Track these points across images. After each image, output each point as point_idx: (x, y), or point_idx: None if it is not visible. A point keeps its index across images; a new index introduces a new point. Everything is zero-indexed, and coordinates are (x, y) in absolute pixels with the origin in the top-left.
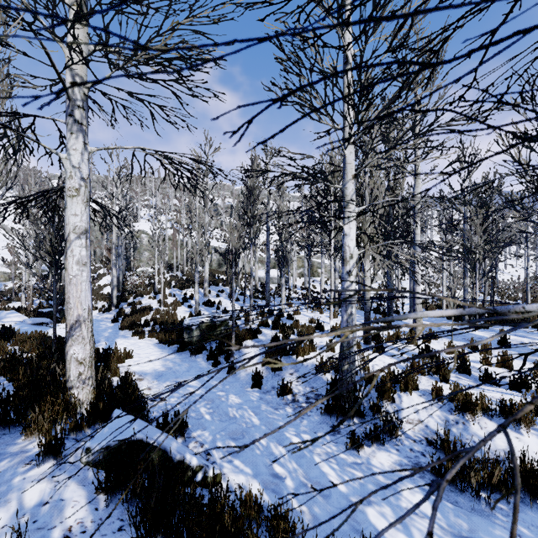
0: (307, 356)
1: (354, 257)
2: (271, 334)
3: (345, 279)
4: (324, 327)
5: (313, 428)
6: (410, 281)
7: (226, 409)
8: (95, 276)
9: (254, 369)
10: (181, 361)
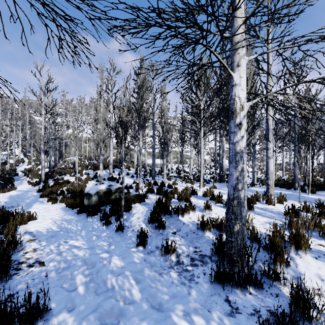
0: (187, 215)
1: (244, 109)
2: (155, 198)
3: (235, 133)
4: (197, 192)
5: (204, 303)
6: (253, 162)
7: (105, 277)
8: (38, 163)
9: (140, 228)
10: (78, 221)
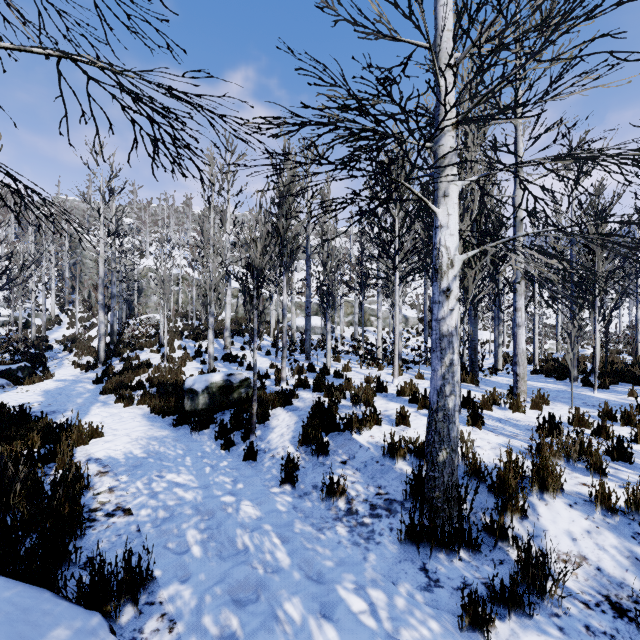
0: (367, 432)
1: (455, 266)
2: (311, 398)
3: (440, 304)
4: (387, 388)
5: (387, 572)
6: (495, 327)
7: (232, 533)
8: (87, 325)
9: (285, 454)
10: (176, 440)
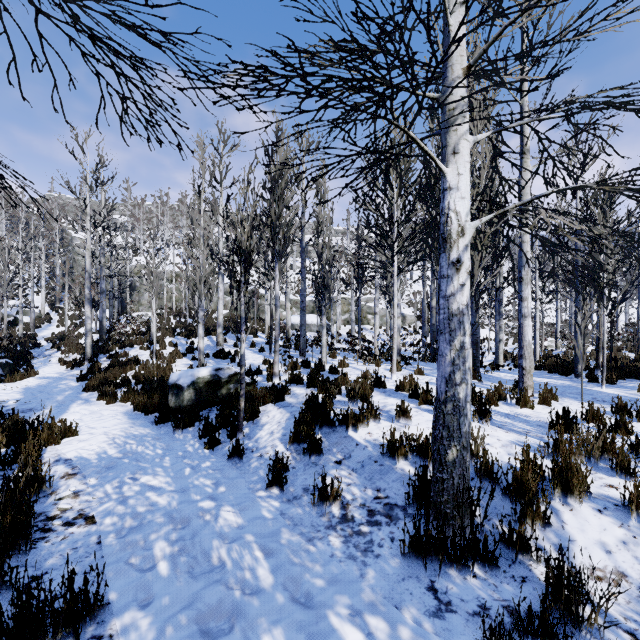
0: (364, 429)
1: (466, 234)
2: (305, 394)
3: (449, 278)
4: (385, 383)
5: (389, 593)
6: (496, 322)
7: (207, 545)
8: (78, 323)
9: (274, 453)
10: (157, 439)
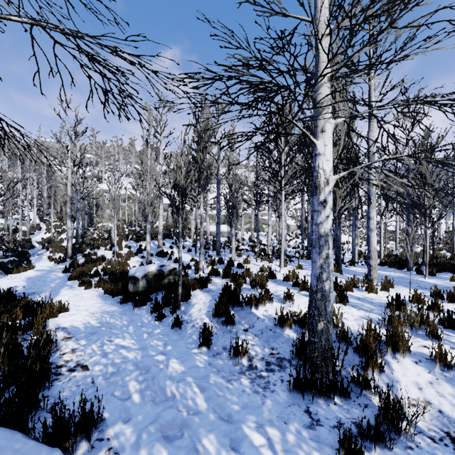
0: (262, 307)
1: (330, 183)
2: (221, 283)
3: (319, 212)
4: (276, 275)
5: (280, 414)
6: (353, 231)
7: (163, 384)
8: (59, 230)
9: (202, 324)
10: (122, 314)
